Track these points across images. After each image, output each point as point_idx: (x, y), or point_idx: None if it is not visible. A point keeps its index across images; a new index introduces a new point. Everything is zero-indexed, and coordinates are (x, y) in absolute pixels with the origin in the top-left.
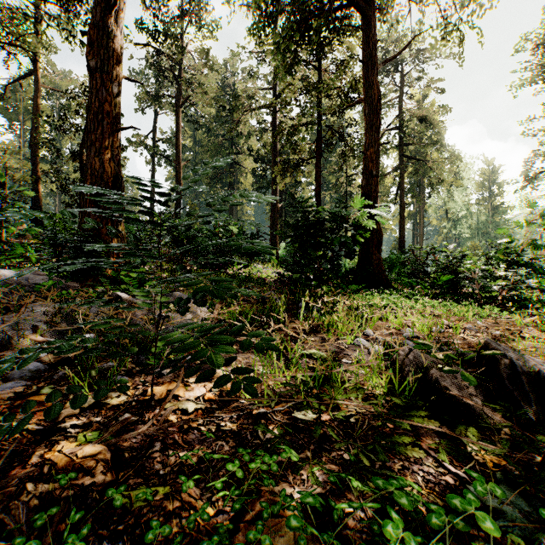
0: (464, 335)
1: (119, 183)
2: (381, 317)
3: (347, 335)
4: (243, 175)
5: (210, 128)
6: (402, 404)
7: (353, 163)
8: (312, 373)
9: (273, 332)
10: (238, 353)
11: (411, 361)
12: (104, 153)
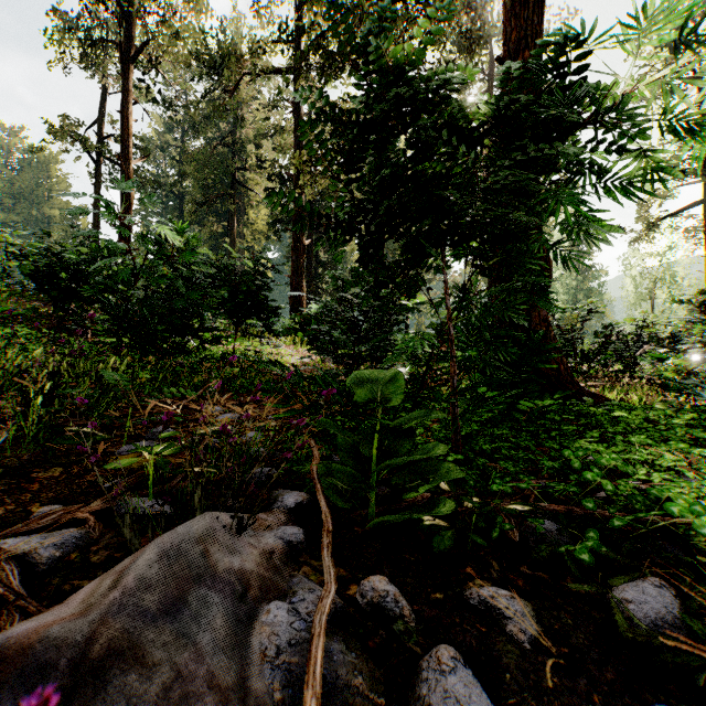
0: None
1: None
2: None
3: None
4: (252, 205)
5: (194, 117)
6: None
7: None
8: None
9: None
10: None
11: None
12: None
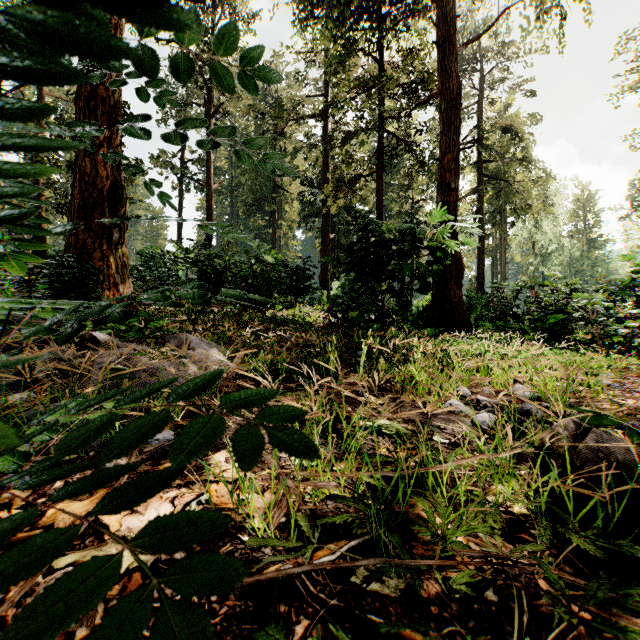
0: (609, 396)
1: (119, 193)
2: (473, 369)
3: (435, 395)
4: (288, 202)
5: None
6: (601, 557)
7: (421, 184)
8: (389, 472)
9: (320, 390)
10: (258, 426)
11: (595, 451)
12: (97, 152)
